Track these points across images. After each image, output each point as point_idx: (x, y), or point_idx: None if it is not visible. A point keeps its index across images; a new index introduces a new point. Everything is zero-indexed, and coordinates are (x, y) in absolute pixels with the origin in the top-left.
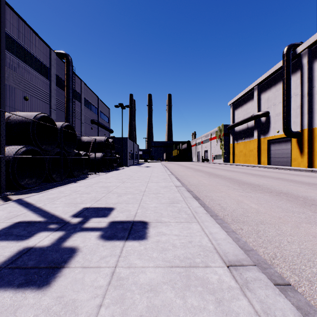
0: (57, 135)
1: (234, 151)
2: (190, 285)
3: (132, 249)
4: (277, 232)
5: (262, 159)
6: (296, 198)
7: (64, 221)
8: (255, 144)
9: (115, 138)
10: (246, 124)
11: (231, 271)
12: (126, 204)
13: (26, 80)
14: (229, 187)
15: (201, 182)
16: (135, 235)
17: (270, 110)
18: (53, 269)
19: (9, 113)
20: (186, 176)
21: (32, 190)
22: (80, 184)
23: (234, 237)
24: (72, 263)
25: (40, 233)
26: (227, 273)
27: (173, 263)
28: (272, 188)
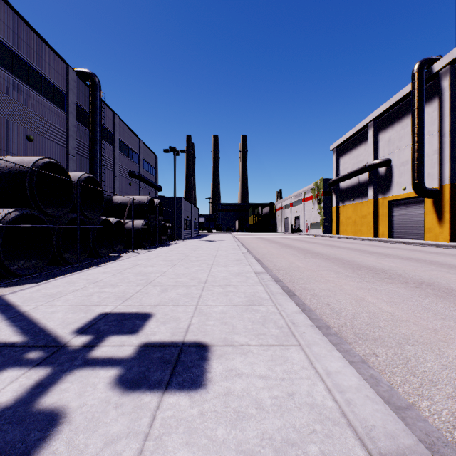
0: (72, 192)
1: (339, 217)
2: None
3: (173, 417)
4: (441, 362)
5: (380, 229)
6: (450, 293)
7: (57, 342)
8: (370, 207)
9: (164, 198)
10: (356, 177)
11: None
12: (174, 306)
13: (31, 112)
14: (338, 273)
15: (294, 264)
16: (183, 377)
17: (392, 157)
18: None
19: None
20: (270, 254)
21: (28, 279)
22: (106, 270)
23: (368, 376)
24: None
25: (5, 371)
26: None
27: None
28: (406, 276)
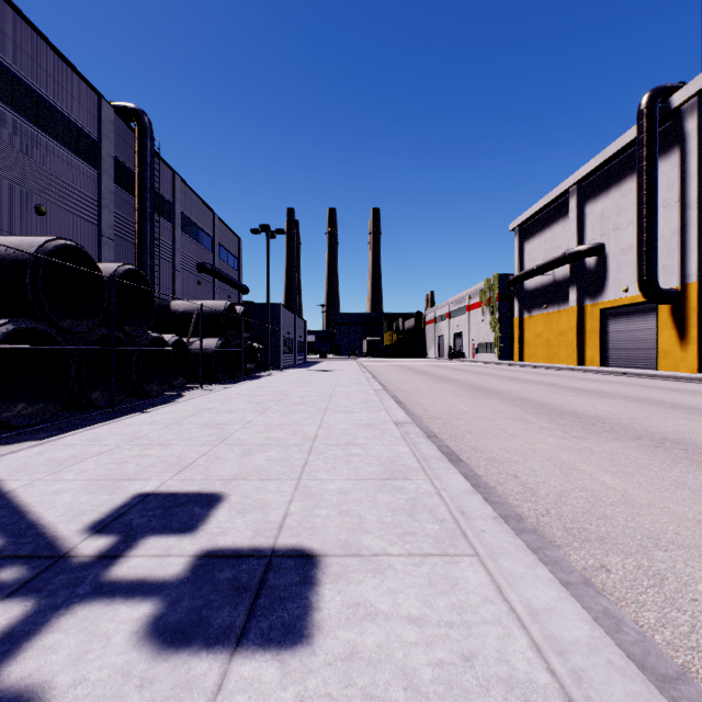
0: (103, 294)
1: (523, 334)
2: None
3: None
4: None
5: (588, 352)
6: None
7: (54, 549)
8: (572, 318)
9: (252, 305)
10: (550, 272)
11: None
12: (260, 481)
13: (42, 169)
14: (528, 423)
15: (456, 408)
16: (271, 620)
17: (606, 240)
18: None
19: None
20: (417, 393)
21: (28, 433)
22: (154, 418)
23: (599, 612)
24: None
25: None
26: None
27: None
28: (637, 428)
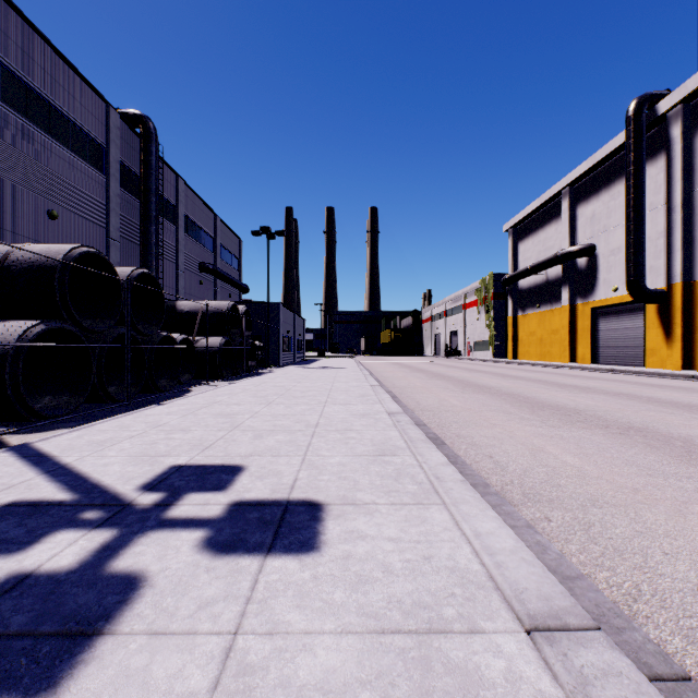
0: (119, 296)
1: (517, 333)
2: (432, 689)
3: (280, 580)
4: (635, 527)
5: (579, 350)
6: (667, 442)
7: (120, 500)
8: (564, 317)
9: (253, 304)
10: (544, 272)
11: (539, 647)
12: (273, 457)
13: (54, 175)
14: (510, 415)
15: (446, 402)
16: (290, 539)
17: (597, 241)
18: (72, 640)
19: (3, 245)
20: (411, 388)
21: (59, 422)
22: (171, 409)
23: (533, 543)
24: (125, 622)
25: (58, 533)
26: (528, 651)
27: (386, 622)
28: (609, 418)
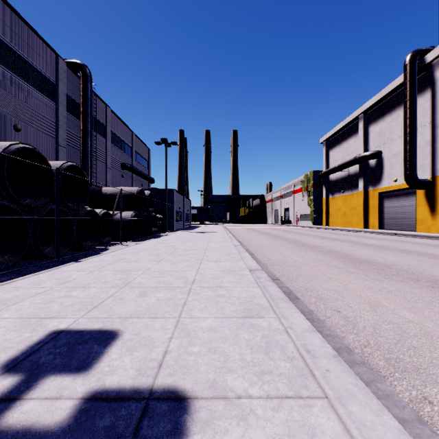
0: (52, 182)
1: (328, 209)
2: None
3: None
4: None
5: (370, 220)
6: None
7: None
8: (360, 199)
9: (156, 190)
10: (346, 169)
11: None
12: (149, 319)
13: (18, 101)
14: (339, 269)
15: (289, 258)
16: None
17: (383, 148)
18: None
19: None
20: (262, 247)
21: None
22: (83, 266)
23: None
24: None
25: None
26: None
27: None
28: (415, 272)
